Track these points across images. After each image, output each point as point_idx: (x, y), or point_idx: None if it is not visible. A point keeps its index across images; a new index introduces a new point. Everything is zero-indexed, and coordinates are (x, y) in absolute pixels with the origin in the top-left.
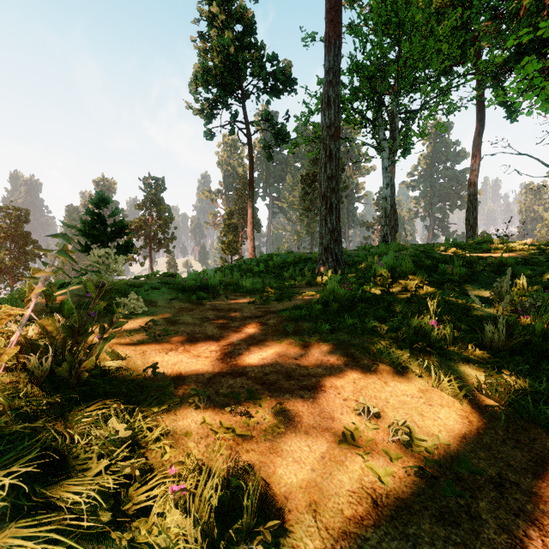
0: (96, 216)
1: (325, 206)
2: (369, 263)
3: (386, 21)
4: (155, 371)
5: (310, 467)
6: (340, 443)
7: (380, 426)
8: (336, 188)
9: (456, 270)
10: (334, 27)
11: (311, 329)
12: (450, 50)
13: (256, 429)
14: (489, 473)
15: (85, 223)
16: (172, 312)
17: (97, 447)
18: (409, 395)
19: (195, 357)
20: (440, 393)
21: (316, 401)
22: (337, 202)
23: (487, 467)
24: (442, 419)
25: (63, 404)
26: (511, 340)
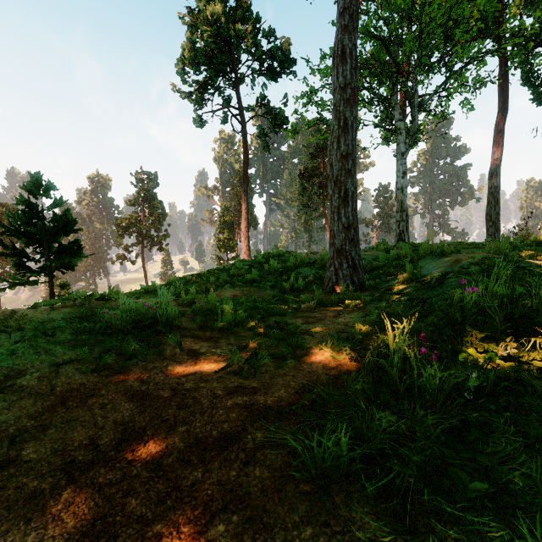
0: (27, 207)
1: (338, 194)
2: (409, 275)
3: None
4: None
5: None
6: None
7: None
8: (353, 170)
9: None
10: None
11: None
12: (488, 4)
13: None
14: None
15: (12, 217)
16: (28, 416)
17: None
18: None
19: None
20: None
21: None
22: (354, 189)
23: None
24: None
25: None
26: None
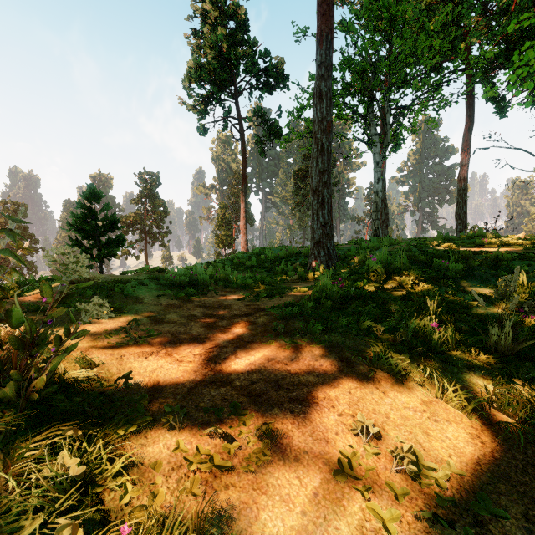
0: (87, 210)
1: (317, 200)
2: (361, 258)
3: (377, 16)
4: (128, 382)
5: (301, 508)
6: (335, 474)
7: (381, 450)
8: (328, 182)
9: (452, 266)
10: (326, 21)
11: (303, 329)
12: (441, 45)
13: (239, 455)
14: (513, 514)
15: (76, 217)
16: (159, 310)
17: (35, 495)
18: (411, 408)
19: (176, 362)
20: (445, 405)
21: (308, 417)
22: (329, 197)
23: (510, 505)
24: (450, 440)
25: (8, 431)
26: (518, 344)
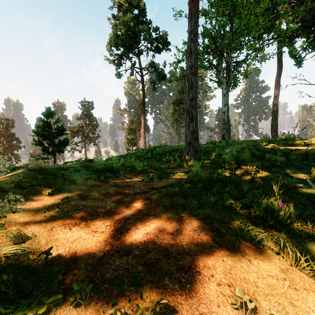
0: (45, 123)
1: (188, 117)
2: (217, 153)
3: (225, 4)
4: (47, 258)
5: None
6: None
7: None
8: (195, 105)
9: (278, 158)
10: (194, 5)
11: (183, 204)
12: (264, 22)
13: None
14: None
15: (38, 127)
16: (85, 189)
17: None
18: (274, 276)
19: (92, 232)
20: (299, 273)
21: (193, 288)
22: (196, 114)
23: None
24: (314, 311)
25: None
26: None
